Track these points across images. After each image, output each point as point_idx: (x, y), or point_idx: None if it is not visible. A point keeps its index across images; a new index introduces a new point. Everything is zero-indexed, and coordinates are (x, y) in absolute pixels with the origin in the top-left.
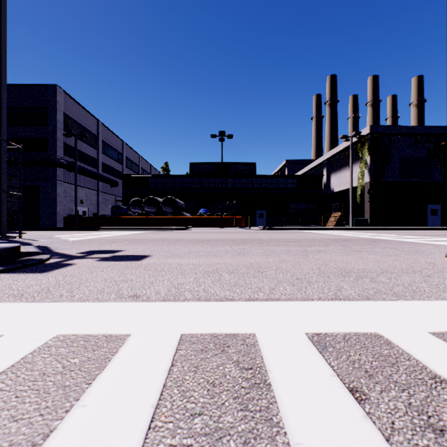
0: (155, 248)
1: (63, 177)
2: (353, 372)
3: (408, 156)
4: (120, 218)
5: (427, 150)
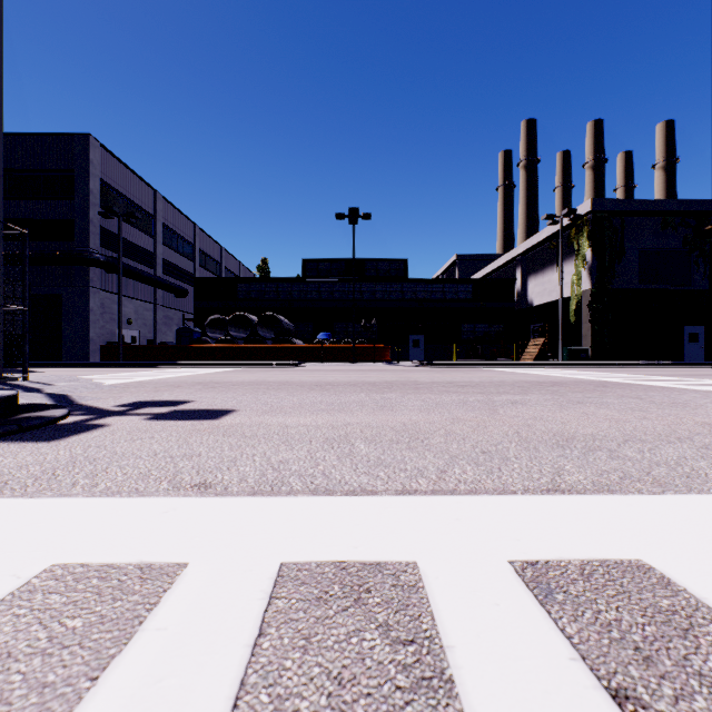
0: (244, 398)
1: (99, 282)
2: (612, 651)
3: (652, 249)
4: (190, 347)
5: (683, 239)
